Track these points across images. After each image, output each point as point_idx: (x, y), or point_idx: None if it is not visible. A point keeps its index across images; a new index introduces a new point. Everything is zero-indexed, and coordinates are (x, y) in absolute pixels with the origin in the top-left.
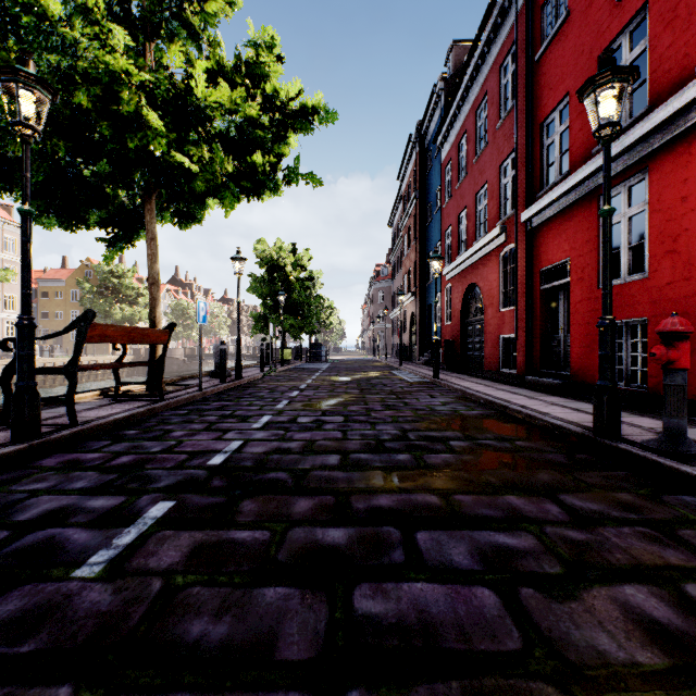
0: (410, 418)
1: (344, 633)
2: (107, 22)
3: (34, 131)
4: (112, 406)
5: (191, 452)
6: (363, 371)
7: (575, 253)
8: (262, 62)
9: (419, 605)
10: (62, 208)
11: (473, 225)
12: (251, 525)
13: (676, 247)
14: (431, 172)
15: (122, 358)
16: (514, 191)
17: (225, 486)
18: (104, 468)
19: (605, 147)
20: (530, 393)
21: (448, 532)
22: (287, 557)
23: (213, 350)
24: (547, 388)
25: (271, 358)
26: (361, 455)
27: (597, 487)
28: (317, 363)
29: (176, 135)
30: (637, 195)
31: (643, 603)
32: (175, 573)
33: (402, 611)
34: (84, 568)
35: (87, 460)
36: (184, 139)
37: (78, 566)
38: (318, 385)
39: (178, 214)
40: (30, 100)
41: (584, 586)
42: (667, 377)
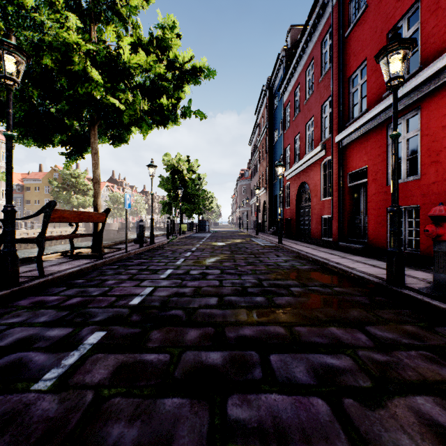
0: (264, 271)
1: (220, 435)
2: (64, 11)
3: (14, 82)
4: (68, 263)
5: (119, 296)
6: (233, 238)
7: (371, 163)
8: (167, 38)
9: (273, 412)
10: (36, 133)
11: (304, 144)
12: (157, 350)
13: (439, 159)
14: (276, 110)
15: (75, 231)
16: (331, 122)
17: (140, 320)
18: (60, 307)
19: (393, 92)
20: (341, 253)
21: (292, 355)
22: (181, 374)
23: (135, 225)
24: (353, 250)
25: (173, 230)
26: (232, 297)
27: (391, 321)
28: (203, 233)
29: (110, 85)
30: (411, 124)
31: (430, 410)
32: (103, 387)
33: (262, 417)
34: (40, 382)
35: (49, 301)
36: (115, 88)
37: (36, 381)
38: (203, 248)
39: (113, 137)
40: (12, 61)
41: (388, 397)
42: (436, 246)
